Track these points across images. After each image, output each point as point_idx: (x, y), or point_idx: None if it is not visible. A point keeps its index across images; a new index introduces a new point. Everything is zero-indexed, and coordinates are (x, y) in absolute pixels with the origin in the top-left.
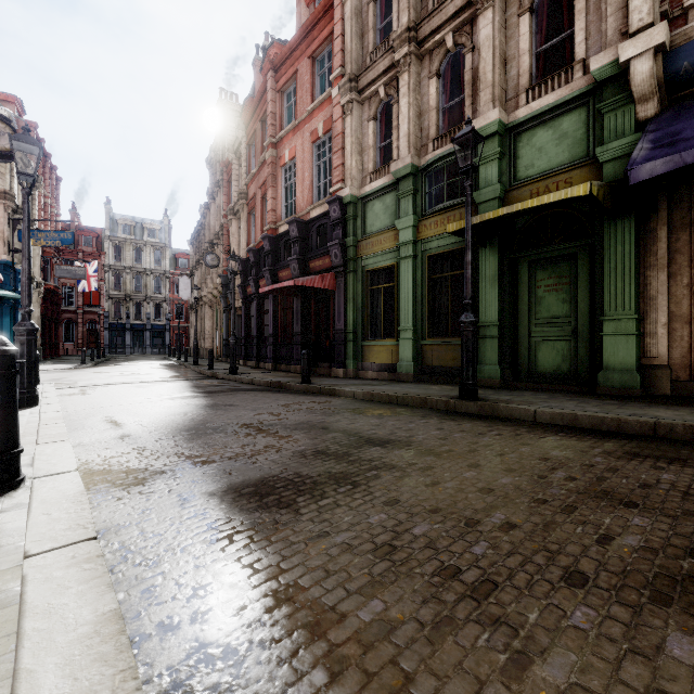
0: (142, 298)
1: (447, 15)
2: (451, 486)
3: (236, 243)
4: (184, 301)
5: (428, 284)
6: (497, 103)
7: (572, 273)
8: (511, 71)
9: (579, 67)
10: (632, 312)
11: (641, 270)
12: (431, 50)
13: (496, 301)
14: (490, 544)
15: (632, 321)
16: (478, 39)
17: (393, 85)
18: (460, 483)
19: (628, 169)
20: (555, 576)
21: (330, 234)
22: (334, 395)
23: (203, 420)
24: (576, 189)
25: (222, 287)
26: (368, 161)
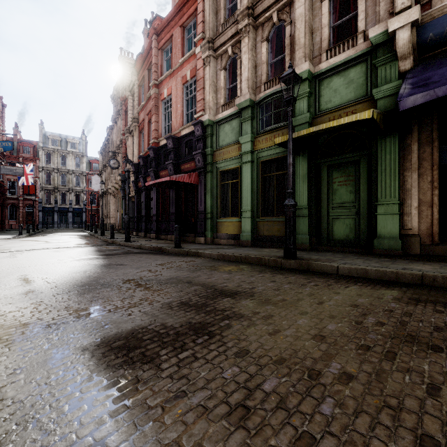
0: (66, 190)
1: None
2: (290, 334)
3: (131, 152)
4: (96, 192)
5: (261, 180)
6: (307, 59)
7: (356, 173)
8: (316, 38)
9: (361, 36)
10: (396, 199)
11: (401, 171)
12: (262, 23)
13: (306, 192)
14: (336, 401)
15: (396, 205)
16: (294, 16)
17: (237, 46)
18: (296, 330)
19: (398, 100)
20: (408, 443)
21: (195, 146)
22: (197, 256)
23: (97, 277)
24: (363, 114)
25: (122, 183)
26: (220, 97)
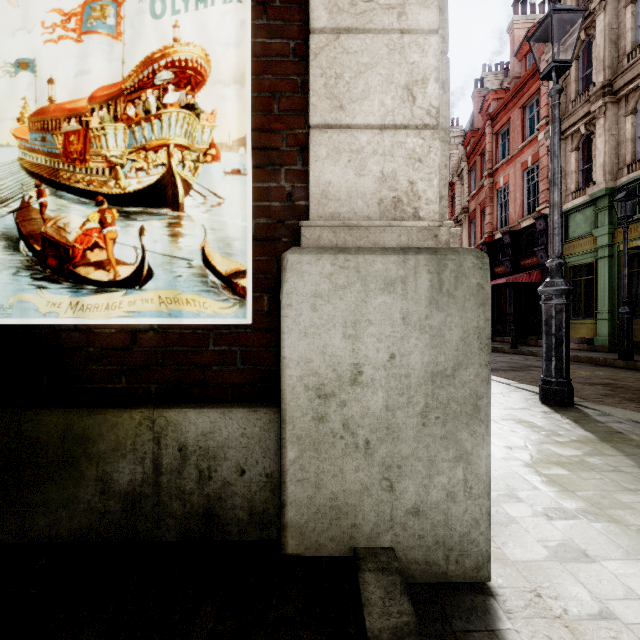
0: None
1: (638, 71)
2: None
3: (459, 244)
4: None
5: None
6: None
7: None
8: None
9: None
10: None
11: None
12: (626, 95)
13: None
14: None
15: None
16: None
17: (592, 123)
18: None
19: None
20: None
21: (537, 240)
22: (532, 355)
23: None
24: None
25: None
26: (570, 182)
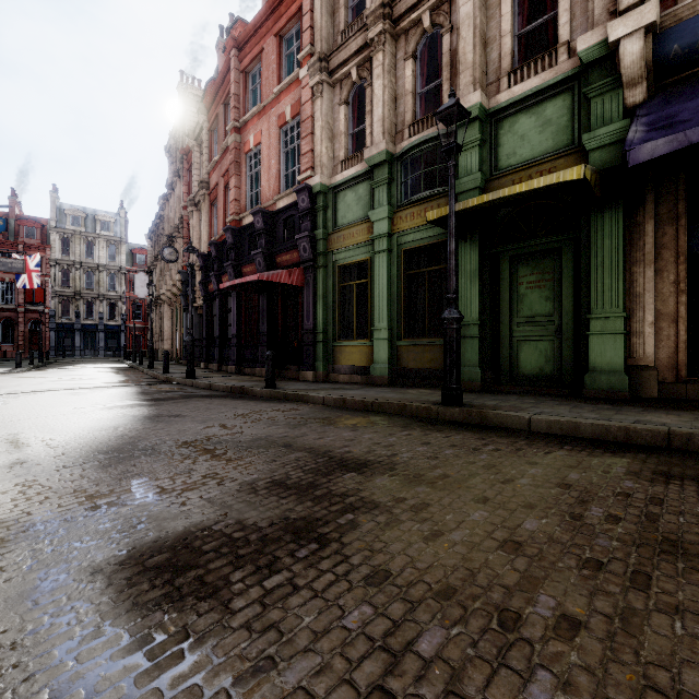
0: (94, 296)
1: None
2: (460, 539)
3: (198, 237)
4: (143, 300)
5: (404, 280)
6: (477, 86)
7: (555, 269)
8: (491, 53)
9: (564, 50)
10: (620, 310)
11: (627, 266)
12: (406, 30)
13: (476, 299)
14: (555, 677)
15: (620, 319)
16: (458, 17)
17: (366, 66)
18: (470, 532)
19: (627, 150)
20: None
21: (298, 227)
22: (302, 401)
23: (134, 436)
24: (569, 172)
25: (182, 285)
26: (339, 148)
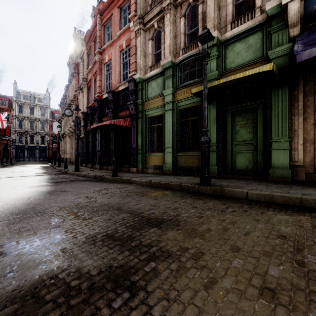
0: (34, 133)
1: None
2: (230, 286)
3: (82, 104)
4: (57, 135)
5: (180, 124)
6: (216, 29)
7: (254, 118)
8: (222, 13)
9: (258, 10)
10: (287, 137)
11: (289, 116)
12: (181, 3)
13: (215, 132)
14: None
15: (287, 142)
16: None
17: (161, 21)
18: (235, 279)
19: (295, 54)
20: None
21: (129, 99)
22: (129, 183)
23: (36, 203)
24: (265, 66)
25: (75, 127)
26: (148, 61)
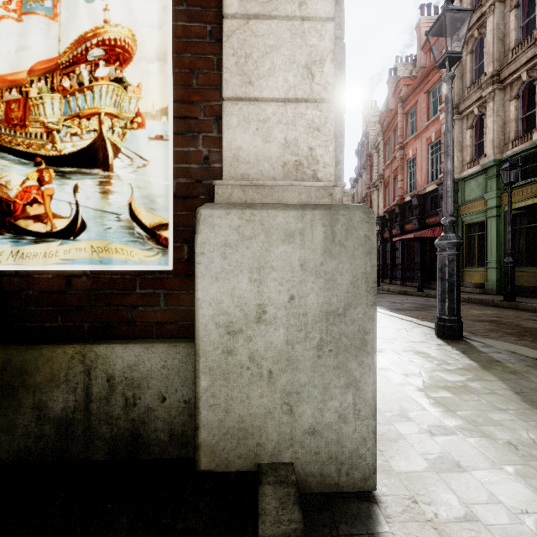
0: None
1: (520, 63)
2: None
3: (376, 205)
4: None
5: None
6: None
7: None
8: None
9: None
10: None
11: None
12: (510, 83)
13: None
14: None
15: None
16: None
17: (483, 106)
18: None
19: None
20: None
21: (439, 202)
22: (435, 297)
23: None
24: None
25: None
26: (466, 154)
